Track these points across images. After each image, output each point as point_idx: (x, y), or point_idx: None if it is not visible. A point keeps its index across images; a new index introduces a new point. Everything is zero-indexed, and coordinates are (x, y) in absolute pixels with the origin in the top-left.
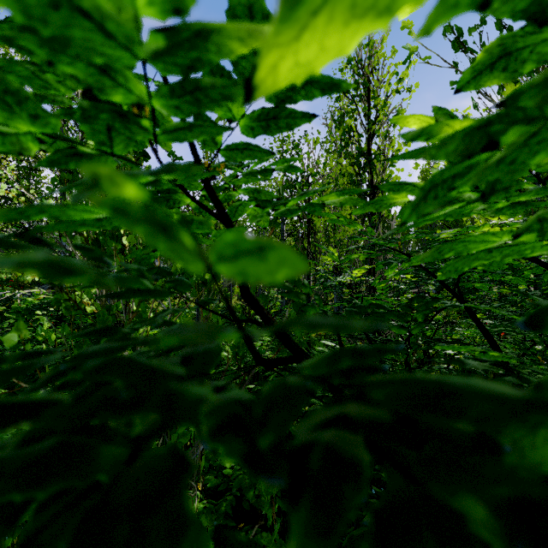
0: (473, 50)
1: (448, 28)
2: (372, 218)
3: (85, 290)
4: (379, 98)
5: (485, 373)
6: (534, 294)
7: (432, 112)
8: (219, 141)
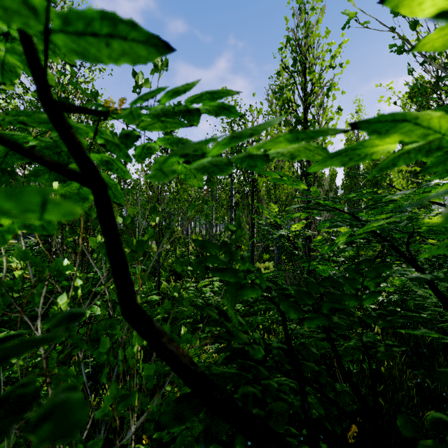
0: None
1: None
2: (308, 178)
3: (14, 253)
4: (315, 72)
5: None
6: None
7: None
8: (38, 4)
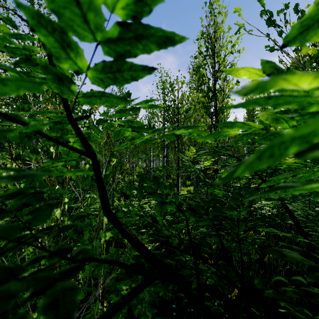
0: (279, 26)
1: (263, 12)
2: (216, 129)
3: None
4: (220, 56)
5: (285, 225)
6: (318, 179)
7: (260, 64)
8: (75, 90)
